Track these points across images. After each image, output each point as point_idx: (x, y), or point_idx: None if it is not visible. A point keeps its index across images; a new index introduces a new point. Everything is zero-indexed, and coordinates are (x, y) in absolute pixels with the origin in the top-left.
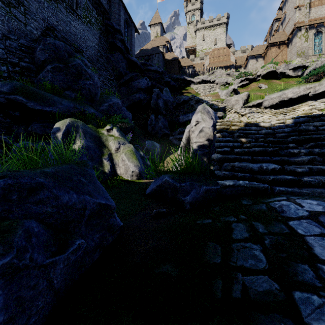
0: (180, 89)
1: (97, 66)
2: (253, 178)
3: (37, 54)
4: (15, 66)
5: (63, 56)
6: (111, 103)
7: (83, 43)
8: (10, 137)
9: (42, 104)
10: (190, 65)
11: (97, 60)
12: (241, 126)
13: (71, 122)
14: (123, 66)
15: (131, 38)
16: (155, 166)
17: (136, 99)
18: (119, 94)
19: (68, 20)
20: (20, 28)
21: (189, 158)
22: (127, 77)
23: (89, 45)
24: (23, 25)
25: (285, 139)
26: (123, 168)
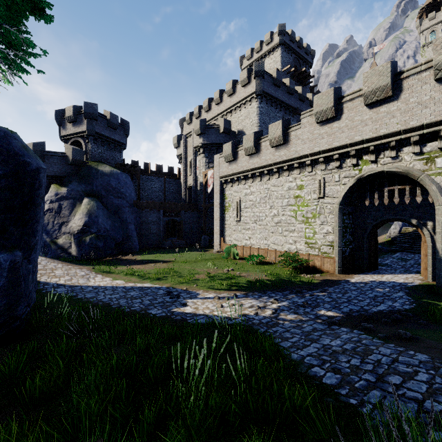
0: None
1: None
2: (401, 248)
3: None
4: None
5: None
6: None
7: None
8: None
9: None
10: None
11: None
12: (411, 231)
13: None
14: None
15: None
16: None
17: None
18: None
19: None
20: None
21: (388, 241)
22: None
23: None
24: None
25: (420, 238)
26: None
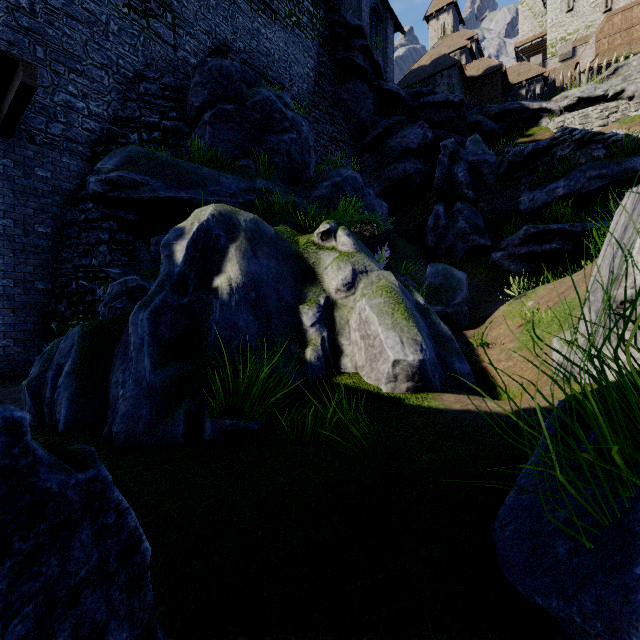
0: (508, 136)
1: (312, 116)
2: None
3: (190, 95)
4: (154, 131)
5: (239, 91)
6: (338, 180)
7: (285, 71)
8: (129, 271)
9: (173, 185)
10: (535, 75)
11: (313, 102)
12: None
13: (218, 214)
14: (368, 106)
15: (385, 46)
16: (460, 336)
17: (397, 176)
18: (359, 170)
19: (255, 27)
20: (165, 57)
21: None
22: (376, 131)
23: (297, 74)
24: (171, 49)
25: None
26: (362, 348)
